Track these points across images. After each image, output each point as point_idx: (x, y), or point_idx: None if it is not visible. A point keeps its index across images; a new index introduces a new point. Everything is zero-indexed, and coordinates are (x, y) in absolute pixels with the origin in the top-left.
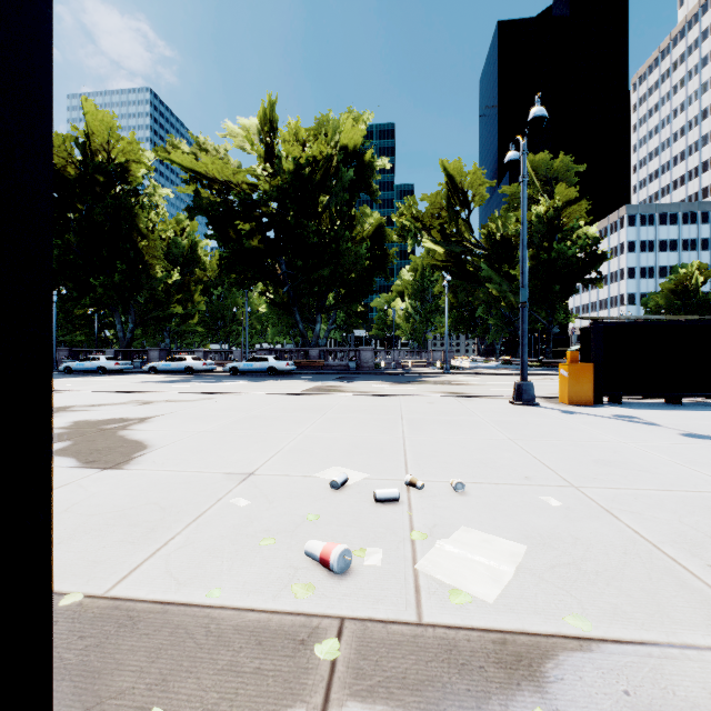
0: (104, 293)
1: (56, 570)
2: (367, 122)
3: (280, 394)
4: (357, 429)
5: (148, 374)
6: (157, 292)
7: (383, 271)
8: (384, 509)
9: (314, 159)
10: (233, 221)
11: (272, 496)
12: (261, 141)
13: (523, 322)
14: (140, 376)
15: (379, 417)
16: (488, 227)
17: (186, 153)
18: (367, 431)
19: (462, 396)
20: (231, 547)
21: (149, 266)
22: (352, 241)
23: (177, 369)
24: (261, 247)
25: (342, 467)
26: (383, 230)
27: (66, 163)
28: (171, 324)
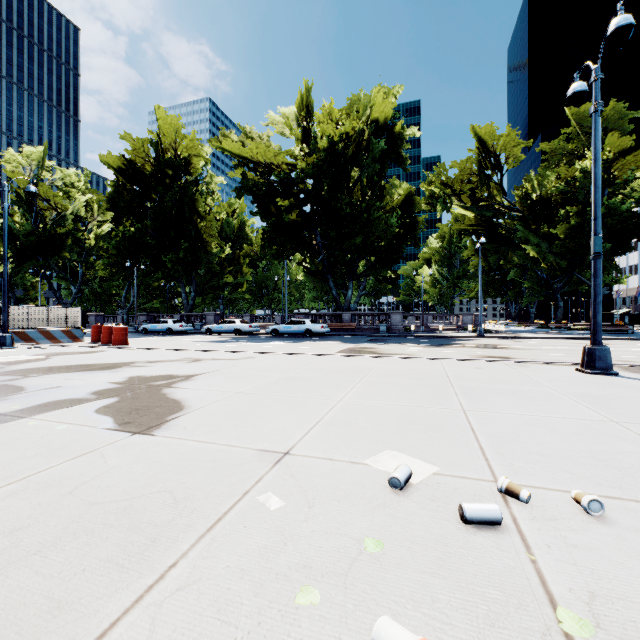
0: (172, 267)
1: (1, 615)
2: (396, 96)
3: (316, 355)
4: (403, 397)
5: (204, 335)
6: (212, 265)
7: (413, 238)
8: (483, 540)
9: (347, 135)
10: (274, 198)
11: (312, 493)
12: (299, 126)
13: (596, 277)
14: (198, 336)
15: (424, 382)
16: (522, 188)
17: (234, 142)
18: (415, 400)
19: (512, 361)
20: (252, 600)
21: (206, 243)
22: (382, 211)
23: (227, 330)
24: (298, 219)
25: (398, 451)
26: (413, 198)
27: (144, 162)
28: (224, 293)
